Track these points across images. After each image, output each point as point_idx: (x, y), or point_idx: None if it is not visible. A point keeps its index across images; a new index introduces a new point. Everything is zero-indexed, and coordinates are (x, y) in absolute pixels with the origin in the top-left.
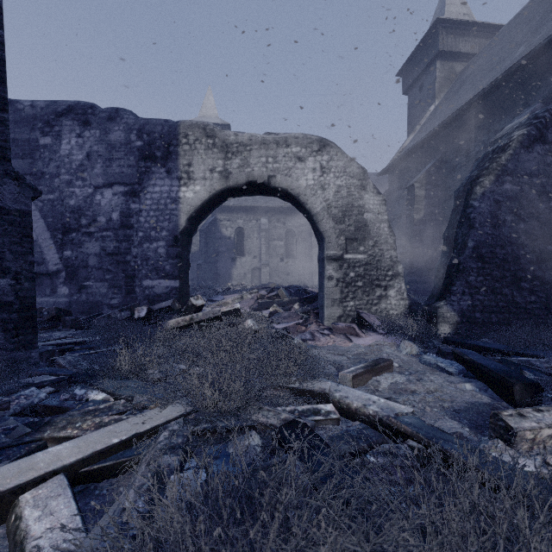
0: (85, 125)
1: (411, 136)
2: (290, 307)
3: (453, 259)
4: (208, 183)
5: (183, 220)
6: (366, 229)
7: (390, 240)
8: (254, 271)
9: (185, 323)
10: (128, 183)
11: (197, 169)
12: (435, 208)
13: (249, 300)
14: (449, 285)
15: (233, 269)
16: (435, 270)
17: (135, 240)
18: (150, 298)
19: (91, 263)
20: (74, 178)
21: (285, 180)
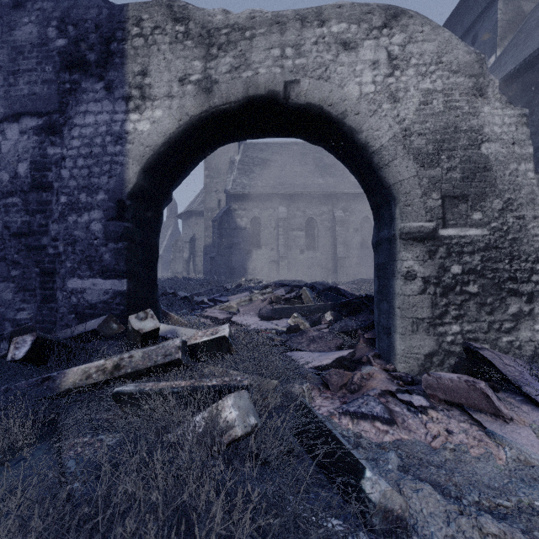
0: None
1: None
2: (318, 317)
3: None
4: (175, 103)
5: (132, 171)
6: (486, 176)
7: None
8: (271, 264)
9: (101, 378)
10: (43, 112)
11: (156, 80)
12: None
13: (260, 304)
14: None
15: (248, 262)
16: None
17: (55, 209)
18: (79, 311)
19: None
20: None
21: (317, 88)
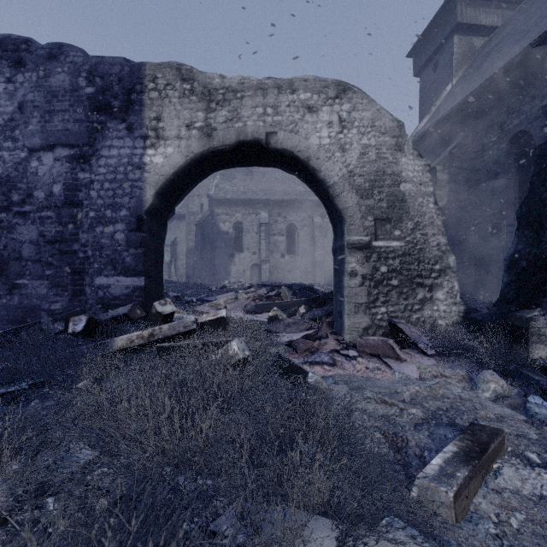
0: (18, 66)
1: (426, 119)
2: (294, 311)
3: (545, 245)
4: (183, 143)
5: (149, 194)
6: (403, 206)
7: (437, 220)
8: (253, 268)
9: (142, 342)
10: (74, 144)
11: (168, 124)
12: (459, 194)
13: (245, 301)
14: (546, 284)
15: (231, 266)
16: (504, 262)
17: (85, 222)
18: (105, 302)
19: (26, 254)
20: (1, 137)
21: (289, 138)
